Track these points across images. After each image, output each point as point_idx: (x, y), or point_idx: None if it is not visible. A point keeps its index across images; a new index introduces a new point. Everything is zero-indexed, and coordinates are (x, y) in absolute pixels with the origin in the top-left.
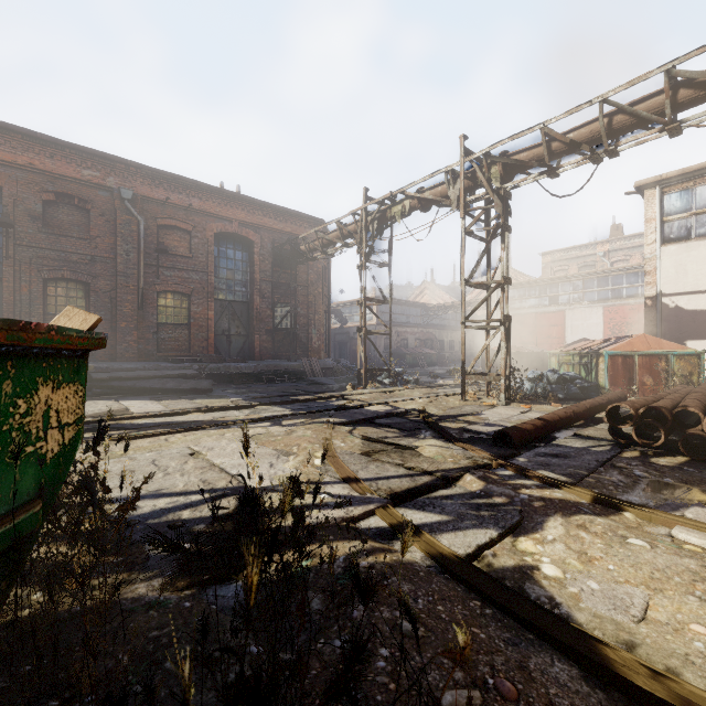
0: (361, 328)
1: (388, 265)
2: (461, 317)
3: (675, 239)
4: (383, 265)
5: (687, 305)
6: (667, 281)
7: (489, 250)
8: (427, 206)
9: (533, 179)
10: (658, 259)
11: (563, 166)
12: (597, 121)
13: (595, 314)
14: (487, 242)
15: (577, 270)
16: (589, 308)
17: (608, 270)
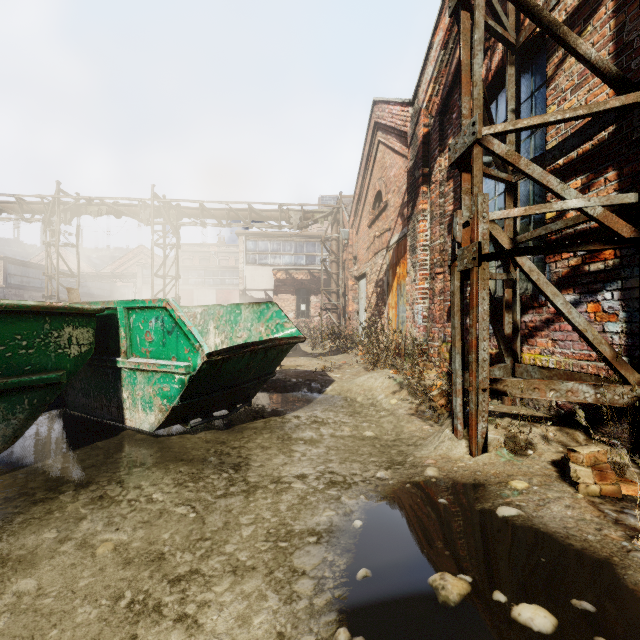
0: (51, 296)
1: (77, 246)
2: (152, 295)
3: (251, 263)
4: (73, 246)
5: (255, 295)
6: (248, 283)
7: (165, 255)
8: (121, 215)
9: (193, 224)
10: (244, 272)
11: (209, 224)
12: (224, 211)
13: (211, 294)
14: (164, 249)
15: (199, 261)
16: (208, 289)
17: (219, 267)
